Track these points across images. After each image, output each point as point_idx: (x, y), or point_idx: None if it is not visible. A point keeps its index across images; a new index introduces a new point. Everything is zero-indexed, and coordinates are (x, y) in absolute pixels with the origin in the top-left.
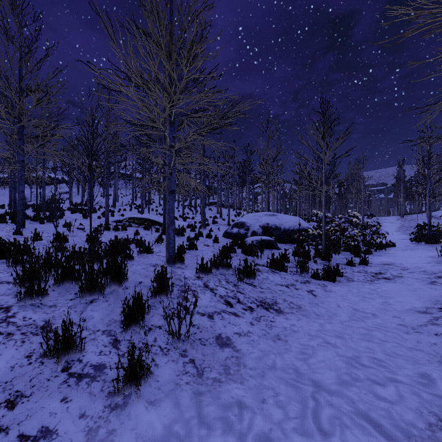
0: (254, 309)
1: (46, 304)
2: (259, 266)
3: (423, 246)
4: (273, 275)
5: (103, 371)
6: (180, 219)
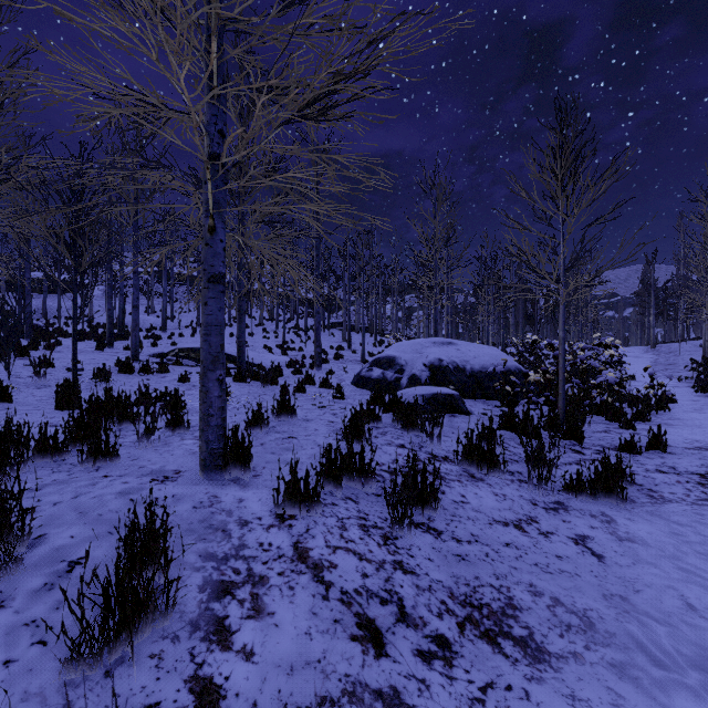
0: (454, 649)
1: None
2: (437, 461)
3: None
4: (477, 490)
5: None
6: (278, 352)
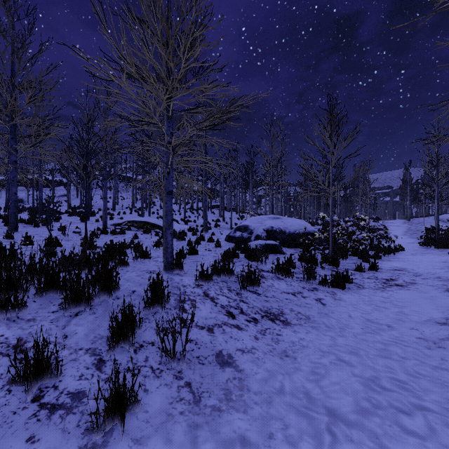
0: (258, 321)
1: (24, 318)
2: (263, 272)
3: (432, 251)
4: (279, 282)
5: (82, 400)
6: (181, 223)
